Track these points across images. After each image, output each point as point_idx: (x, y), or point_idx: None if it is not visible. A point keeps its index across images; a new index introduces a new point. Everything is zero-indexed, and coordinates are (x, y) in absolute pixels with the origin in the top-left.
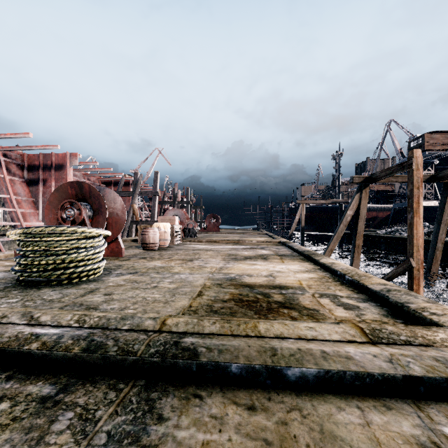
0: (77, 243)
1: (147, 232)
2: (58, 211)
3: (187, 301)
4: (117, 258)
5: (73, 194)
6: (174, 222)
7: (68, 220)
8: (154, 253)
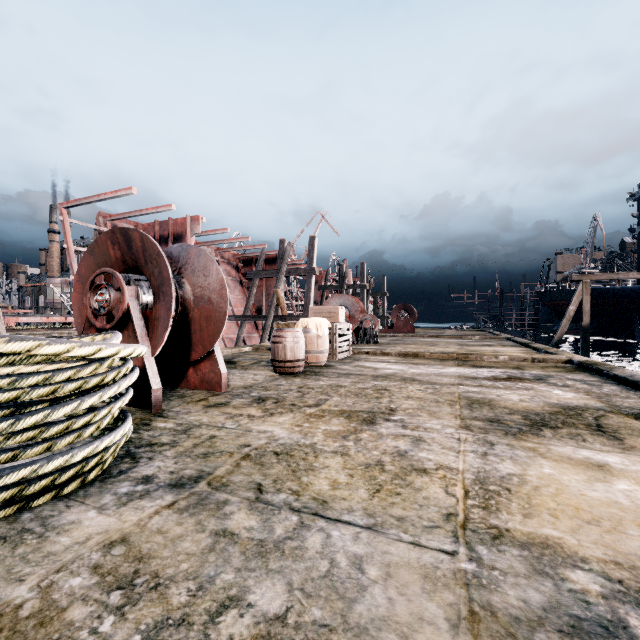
0: None
1: (280, 338)
2: (86, 295)
3: None
4: (206, 397)
5: (117, 257)
6: (337, 317)
7: (99, 314)
8: (291, 382)
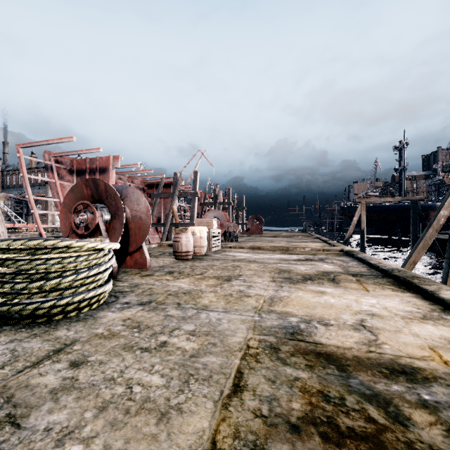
0: (61, 263)
1: (179, 238)
2: (71, 215)
3: (210, 414)
4: (139, 272)
5: (88, 194)
6: (212, 225)
7: (80, 226)
8: (186, 264)
